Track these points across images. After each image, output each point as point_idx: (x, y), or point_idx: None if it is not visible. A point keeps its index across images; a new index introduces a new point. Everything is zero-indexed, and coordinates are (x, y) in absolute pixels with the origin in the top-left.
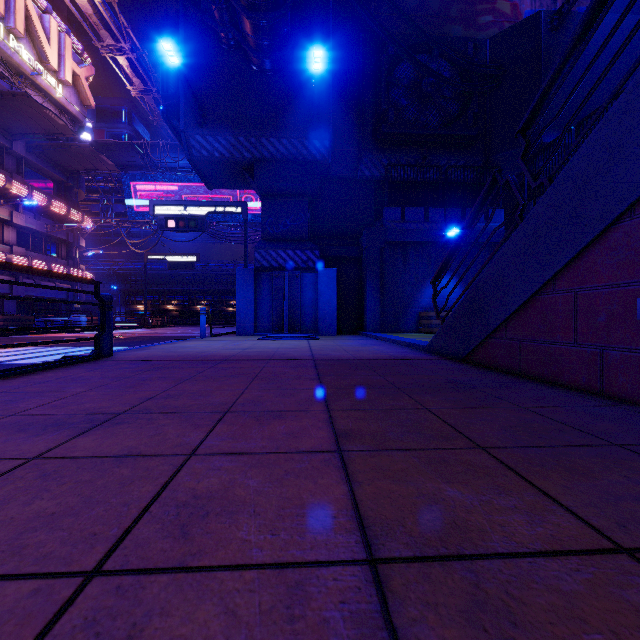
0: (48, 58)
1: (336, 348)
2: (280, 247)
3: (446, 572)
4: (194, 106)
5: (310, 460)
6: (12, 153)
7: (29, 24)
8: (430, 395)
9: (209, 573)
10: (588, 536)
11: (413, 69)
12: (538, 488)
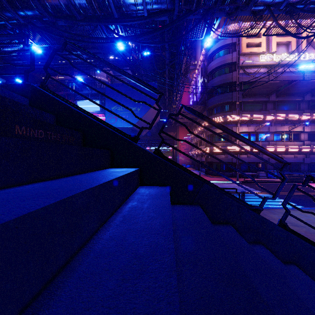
0: None
1: None
2: None
3: None
4: None
5: None
6: (304, 101)
7: (309, 41)
8: None
9: None
10: None
11: None
12: None
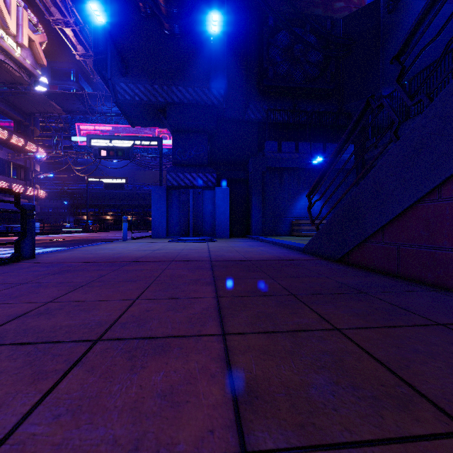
0: (8, 25)
1: (230, 249)
2: (186, 171)
3: None
4: (118, 59)
5: None
6: None
7: None
8: (331, 305)
9: None
10: None
11: (287, 38)
12: None
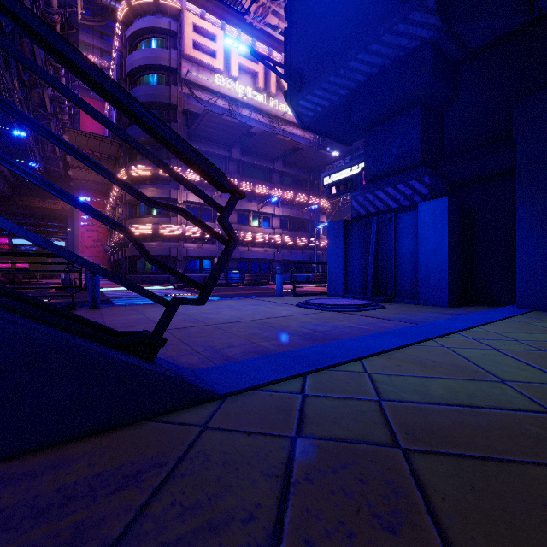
0: None
1: (214, 331)
2: (377, 186)
3: None
4: (282, 76)
5: None
6: (276, 171)
7: (280, 84)
8: None
9: None
10: None
11: None
12: None
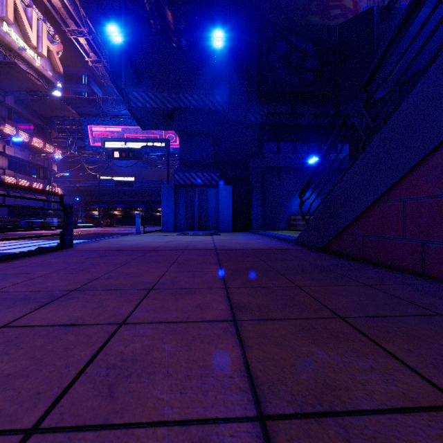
0: (30, 38)
1: (231, 241)
2: (192, 170)
3: (322, 428)
4: (132, 71)
5: (212, 328)
6: (5, 104)
7: (17, 14)
8: (300, 276)
9: (128, 430)
10: (432, 394)
11: (285, 46)
12: (387, 351)
